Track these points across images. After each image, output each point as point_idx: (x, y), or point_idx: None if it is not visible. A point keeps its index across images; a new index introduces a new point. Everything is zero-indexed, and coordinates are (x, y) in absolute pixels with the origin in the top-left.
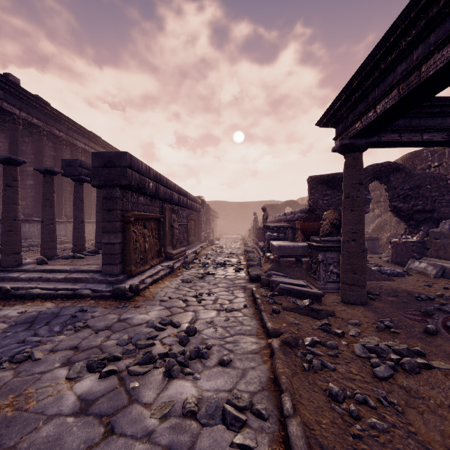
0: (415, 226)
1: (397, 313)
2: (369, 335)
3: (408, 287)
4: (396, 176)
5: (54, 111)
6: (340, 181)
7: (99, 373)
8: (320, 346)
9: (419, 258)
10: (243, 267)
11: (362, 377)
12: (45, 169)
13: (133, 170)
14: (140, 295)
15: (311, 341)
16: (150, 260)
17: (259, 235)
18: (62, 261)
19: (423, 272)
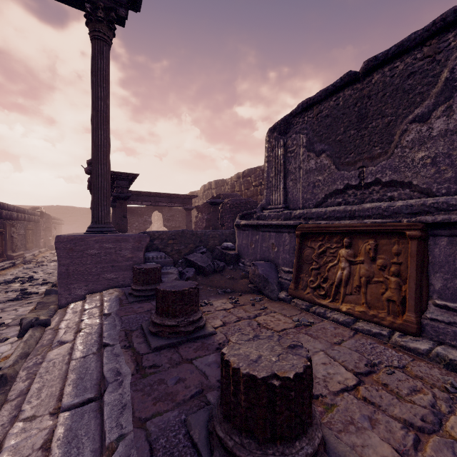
0: None
1: None
2: None
3: None
4: (165, 209)
5: None
6: (134, 211)
7: None
8: None
9: None
10: None
11: None
12: None
13: None
14: None
15: None
16: None
17: None
18: None
19: None
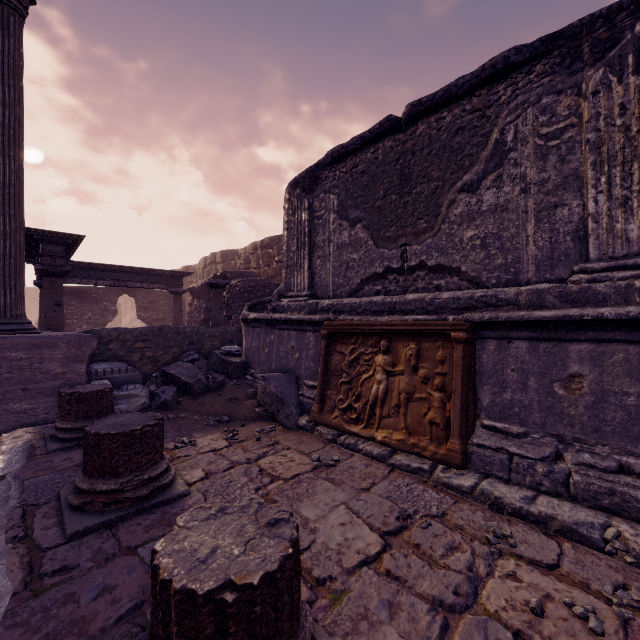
0: None
1: None
2: None
3: None
4: (141, 292)
5: None
6: (85, 294)
7: None
8: None
9: None
10: None
11: None
12: None
13: None
14: None
15: None
16: None
17: None
18: None
19: None
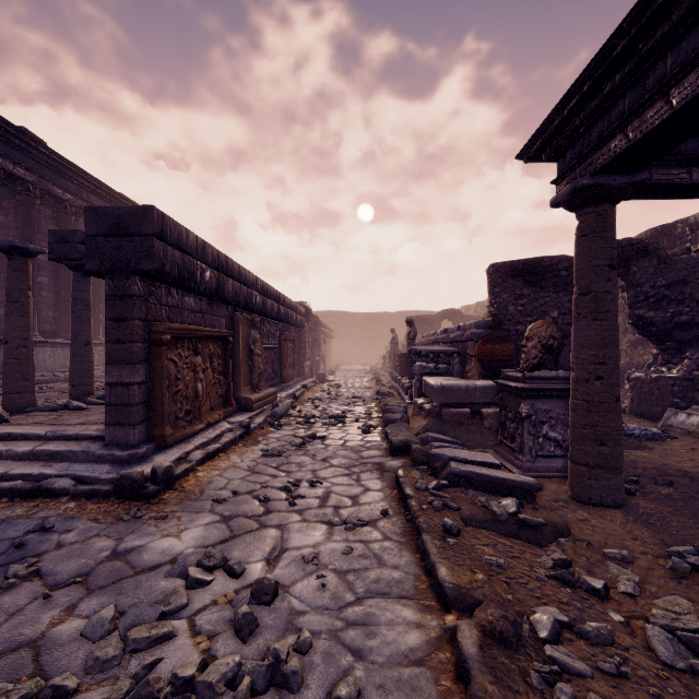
0: (676, 351)
1: (698, 530)
2: (664, 592)
3: (683, 465)
4: (641, 264)
5: (54, 156)
6: (546, 272)
7: None
8: (571, 637)
9: (685, 407)
10: (376, 423)
11: None
12: (10, 244)
13: (169, 243)
14: (176, 488)
15: (551, 628)
16: (206, 413)
17: (400, 367)
18: (40, 417)
19: (697, 432)
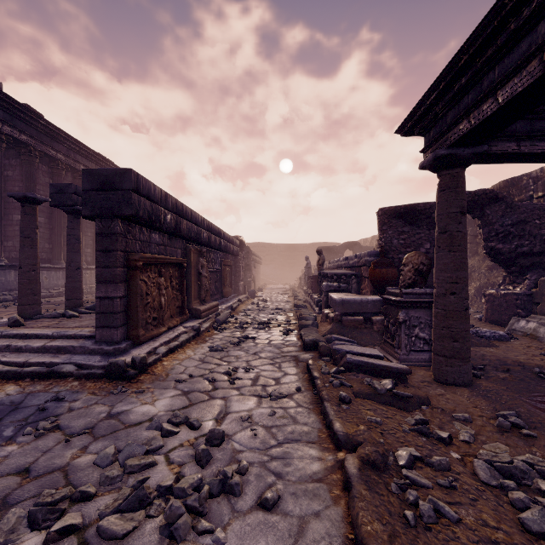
0: (519, 274)
1: (521, 401)
2: (490, 440)
3: (519, 357)
4: (493, 208)
5: (49, 125)
6: (421, 215)
7: (48, 530)
8: (422, 465)
9: (525, 316)
10: (293, 328)
11: (506, 533)
12: (23, 195)
13: (142, 195)
14: (148, 372)
15: (408, 459)
16: (167, 319)
17: (312, 286)
18: (46, 322)
19: (533, 335)
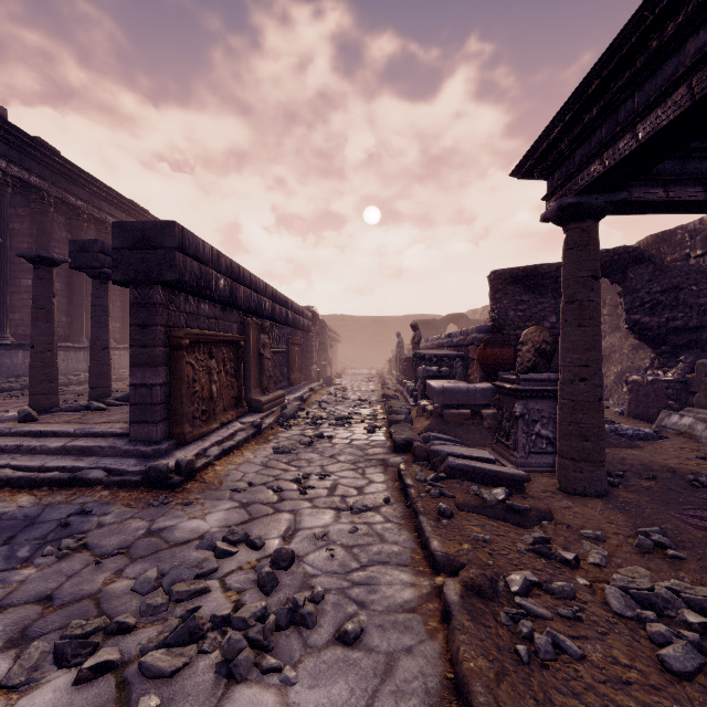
0: (671, 355)
1: (668, 515)
2: (627, 563)
3: (669, 462)
4: (638, 271)
5: (67, 164)
6: (545, 279)
7: (79, 667)
8: (540, 593)
9: (678, 408)
10: (381, 424)
11: (641, 673)
12: (36, 254)
13: (188, 255)
14: (197, 479)
15: (522, 584)
16: (220, 413)
17: (406, 370)
18: (66, 416)
19: (688, 433)
